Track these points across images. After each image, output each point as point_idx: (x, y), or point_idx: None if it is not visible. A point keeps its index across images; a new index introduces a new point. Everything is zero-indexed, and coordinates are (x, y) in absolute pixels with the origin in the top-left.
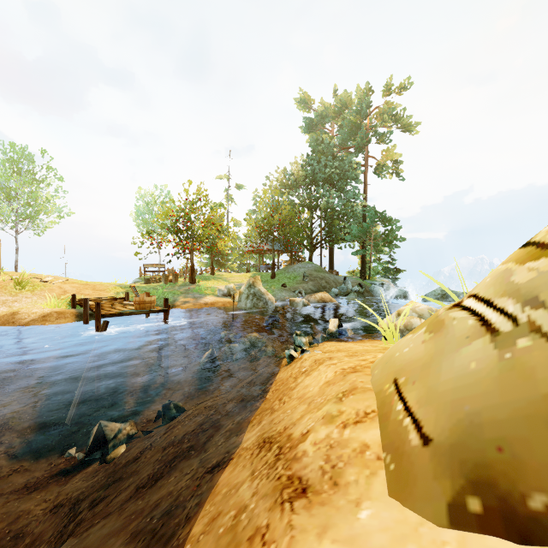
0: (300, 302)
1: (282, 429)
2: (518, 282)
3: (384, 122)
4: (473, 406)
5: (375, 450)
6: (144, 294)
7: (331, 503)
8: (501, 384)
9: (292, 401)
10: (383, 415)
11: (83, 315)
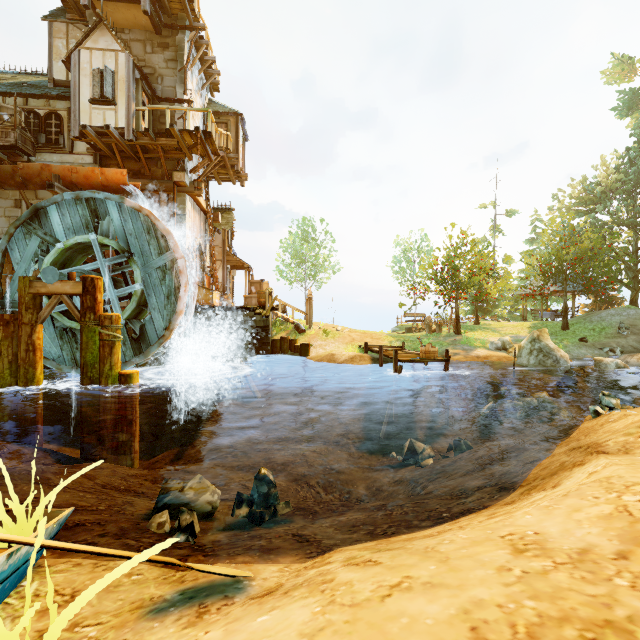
0: (612, 363)
1: (589, 442)
2: None
3: None
4: None
5: None
6: (429, 345)
7: (622, 455)
8: None
9: (597, 434)
10: None
11: (379, 359)
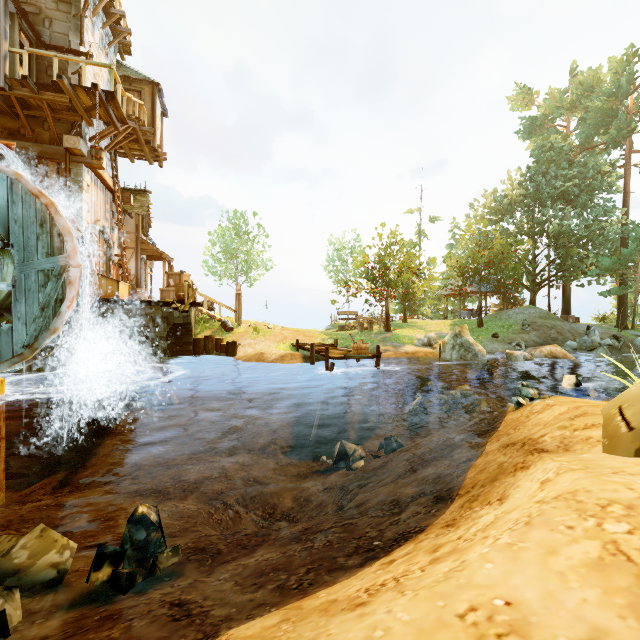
0: (521, 356)
1: (522, 438)
2: None
3: None
4: None
5: (596, 439)
6: (360, 341)
7: (564, 453)
8: None
9: (527, 427)
10: (606, 424)
11: (310, 357)
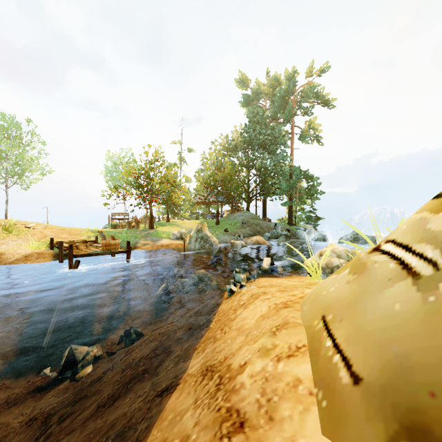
0: (240, 244)
1: (223, 358)
2: (434, 230)
3: (307, 98)
4: (402, 347)
5: (307, 385)
6: (109, 238)
7: (267, 441)
8: (428, 326)
9: (232, 331)
10: (313, 350)
11: (59, 255)
